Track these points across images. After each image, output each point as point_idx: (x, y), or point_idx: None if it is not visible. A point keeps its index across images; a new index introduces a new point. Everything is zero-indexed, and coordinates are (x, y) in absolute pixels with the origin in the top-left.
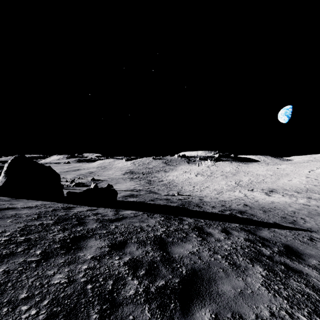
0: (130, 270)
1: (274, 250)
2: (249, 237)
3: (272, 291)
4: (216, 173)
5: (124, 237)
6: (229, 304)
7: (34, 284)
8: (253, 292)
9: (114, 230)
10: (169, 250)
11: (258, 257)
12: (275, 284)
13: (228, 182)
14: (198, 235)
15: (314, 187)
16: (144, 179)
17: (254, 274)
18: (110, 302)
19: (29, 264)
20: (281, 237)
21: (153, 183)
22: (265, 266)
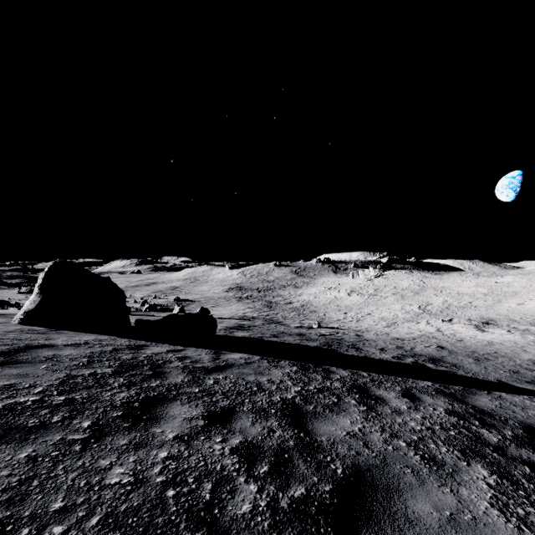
0: (242, 463)
1: (505, 435)
2: (454, 407)
3: (514, 518)
4: (384, 291)
5: (229, 401)
6: None
7: (77, 484)
8: (476, 519)
9: (213, 388)
10: (310, 428)
11: (477, 448)
12: (518, 504)
13: (406, 306)
14: (359, 401)
15: None
16: (261, 299)
17: (472, 481)
18: (207, 525)
19: (70, 446)
20: (516, 410)
21: (276, 306)
22: (493, 467)
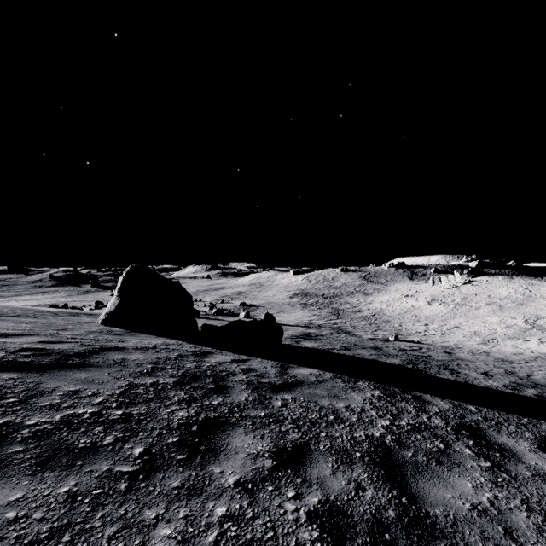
0: (326, 542)
1: None
2: None
3: None
4: (474, 300)
5: (301, 434)
6: None
7: None
8: None
9: (281, 412)
10: (414, 490)
11: None
12: None
13: (506, 319)
14: (477, 452)
15: None
16: (327, 306)
17: None
18: None
19: (116, 482)
20: None
21: (344, 314)
22: None
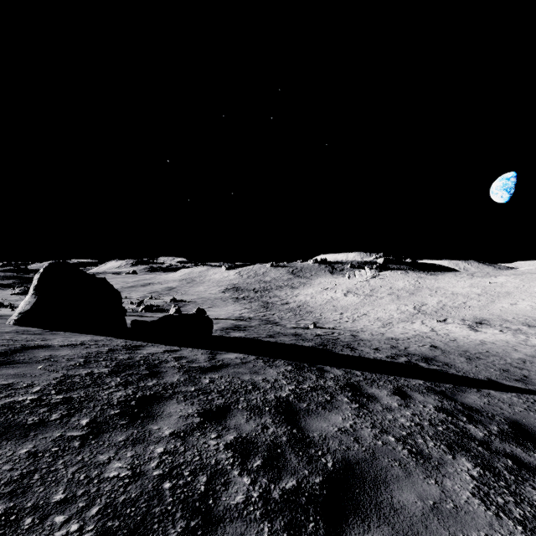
0: (237, 458)
1: (491, 430)
2: (443, 404)
3: (493, 507)
4: (380, 291)
5: (225, 400)
6: (414, 529)
7: (77, 478)
8: (458, 507)
9: (209, 387)
10: (303, 425)
11: (463, 442)
12: (498, 493)
13: (401, 306)
14: (352, 399)
15: None
16: (257, 300)
17: (457, 473)
18: (202, 515)
19: (69, 442)
20: (503, 406)
21: (272, 307)
22: (477, 460)
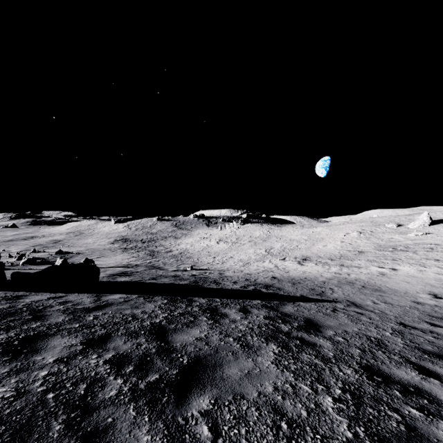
0: (113, 368)
1: (293, 326)
2: (270, 314)
3: (281, 367)
4: (243, 239)
5: (107, 330)
6: (233, 387)
7: None
8: (261, 371)
9: (93, 322)
10: (170, 339)
11: (275, 335)
12: (286, 359)
13: (257, 250)
14: (209, 318)
15: (348, 253)
16: (145, 249)
17: (266, 353)
18: (81, 408)
19: None
20: (305, 311)
21: (158, 254)
22: (280, 343)
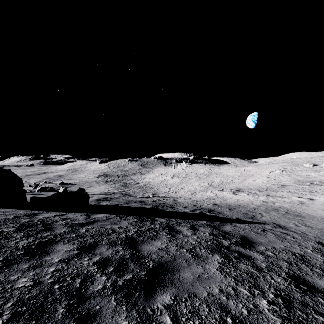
0: (99, 268)
1: (232, 241)
2: (213, 232)
3: (224, 273)
4: (191, 175)
5: (94, 240)
6: (187, 287)
7: None
8: (209, 276)
9: (84, 234)
10: (139, 248)
11: (218, 248)
12: (228, 268)
13: (201, 183)
14: (168, 233)
15: (273, 186)
16: (119, 181)
17: (212, 262)
18: (77, 297)
19: None
20: (240, 230)
21: (129, 185)
22: (222, 255)
